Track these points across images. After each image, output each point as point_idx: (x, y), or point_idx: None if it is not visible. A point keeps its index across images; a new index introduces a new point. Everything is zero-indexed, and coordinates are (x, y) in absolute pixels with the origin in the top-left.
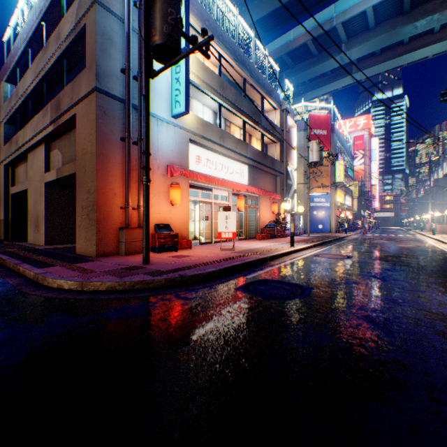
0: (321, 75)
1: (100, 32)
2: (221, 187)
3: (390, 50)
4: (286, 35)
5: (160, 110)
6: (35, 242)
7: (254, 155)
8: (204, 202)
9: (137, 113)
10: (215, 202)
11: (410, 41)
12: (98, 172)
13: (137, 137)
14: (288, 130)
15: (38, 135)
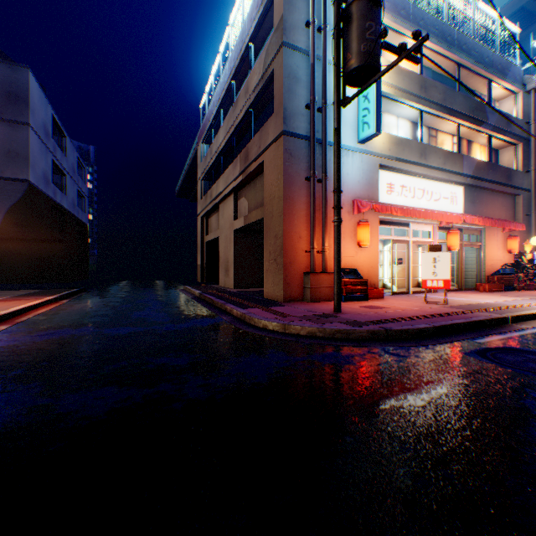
0: None
1: (286, 74)
2: (421, 220)
3: None
4: None
5: (345, 138)
6: (225, 285)
7: (474, 169)
8: (398, 241)
9: (320, 148)
10: (412, 240)
11: None
12: (285, 216)
13: (321, 174)
14: None
15: (228, 186)
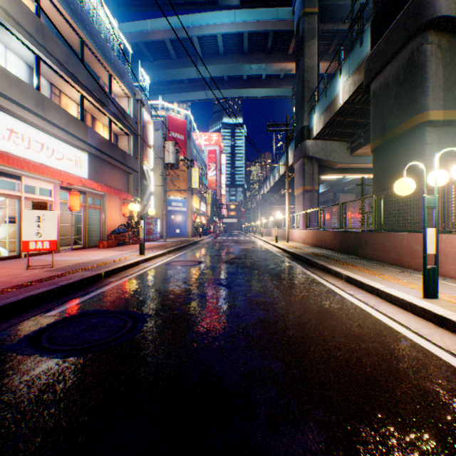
0: (180, 81)
1: None
2: (39, 176)
3: (235, 81)
4: (143, 23)
5: None
6: None
7: (98, 142)
8: (5, 194)
9: None
10: (28, 196)
11: (248, 79)
12: None
13: None
14: (145, 124)
15: None
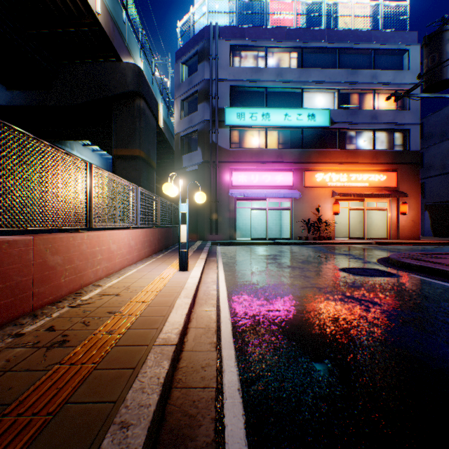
0: None
1: None
2: None
3: None
4: None
5: None
6: None
7: None
8: None
9: None
10: None
11: None
12: None
13: None
14: None
15: None
